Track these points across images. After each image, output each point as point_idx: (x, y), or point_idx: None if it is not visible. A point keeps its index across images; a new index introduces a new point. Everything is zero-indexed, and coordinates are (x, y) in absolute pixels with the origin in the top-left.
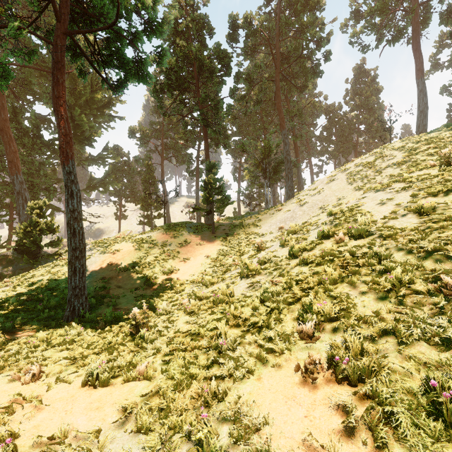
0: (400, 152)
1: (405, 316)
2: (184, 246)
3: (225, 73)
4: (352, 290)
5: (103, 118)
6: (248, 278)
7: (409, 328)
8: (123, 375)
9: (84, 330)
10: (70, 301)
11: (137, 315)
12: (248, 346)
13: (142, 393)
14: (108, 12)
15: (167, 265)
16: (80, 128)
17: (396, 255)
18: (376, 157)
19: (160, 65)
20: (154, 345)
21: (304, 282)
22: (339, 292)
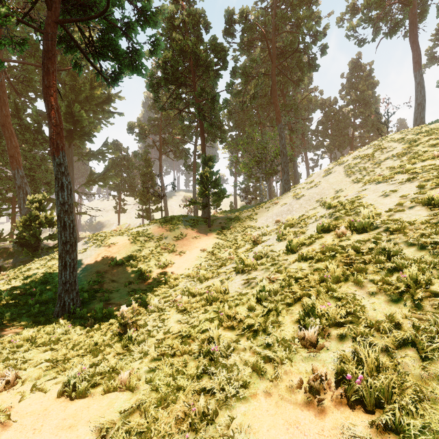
0: (400, 144)
1: (425, 323)
2: (180, 240)
3: (221, 67)
4: (359, 290)
5: (102, 114)
6: (243, 274)
7: (434, 340)
8: (104, 384)
9: (72, 328)
10: (60, 297)
11: (125, 314)
12: (242, 353)
13: (122, 407)
14: (100, 0)
15: (162, 259)
16: (80, 124)
17: (407, 251)
18: (375, 149)
19: (154, 55)
20: (141, 348)
21: (304, 280)
22: (344, 292)
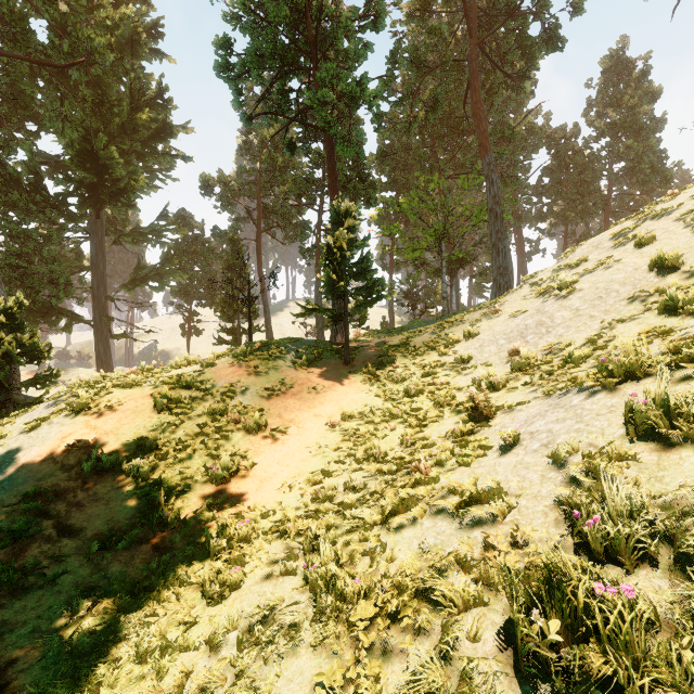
0: None
1: None
2: (278, 396)
3: (372, 24)
4: None
5: (154, 158)
6: None
7: None
8: None
9: None
10: None
11: None
12: None
13: None
14: None
15: (225, 451)
16: (109, 173)
17: None
18: None
19: None
20: None
21: None
22: None
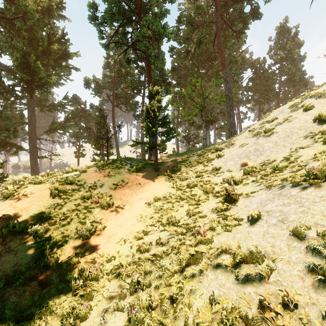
0: None
1: None
2: (120, 188)
3: None
4: None
5: (60, 68)
6: None
7: None
8: None
9: None
10: None
11: None
12: None
13: None
14: None
15: (89, 219)
16: (36, 75)
17: None
18: None
19: None
20: None
21: None
22: None
